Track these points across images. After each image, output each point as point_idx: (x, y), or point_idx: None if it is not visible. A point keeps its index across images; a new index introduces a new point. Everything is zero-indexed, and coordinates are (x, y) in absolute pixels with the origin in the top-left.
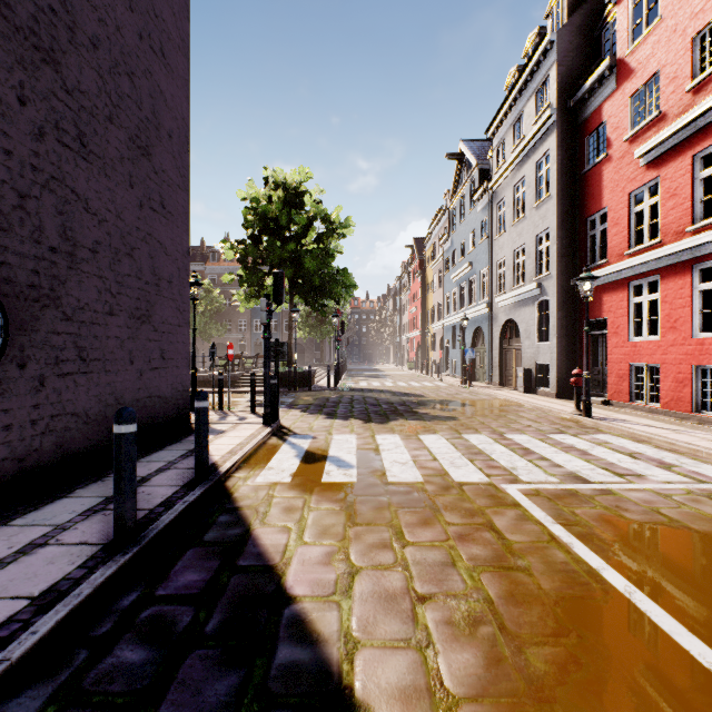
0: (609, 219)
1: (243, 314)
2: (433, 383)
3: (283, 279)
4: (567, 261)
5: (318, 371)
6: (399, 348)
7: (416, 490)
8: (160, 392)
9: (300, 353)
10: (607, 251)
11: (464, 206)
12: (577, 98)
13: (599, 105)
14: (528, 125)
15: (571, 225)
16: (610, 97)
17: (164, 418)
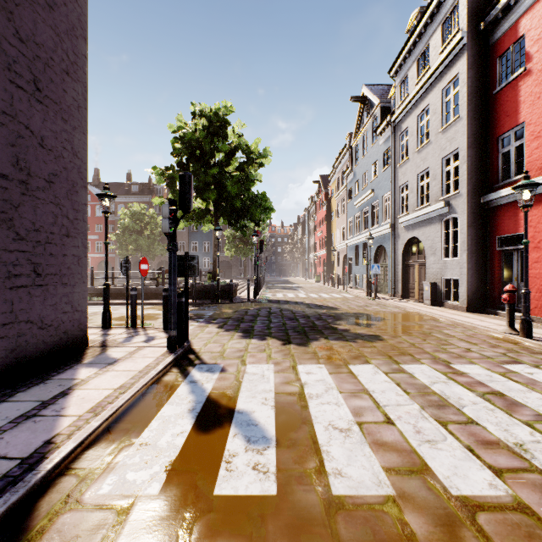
0: (527, 133)
1: (182, 237)
2: (340, 294)
3: (190, 183)
4: (478, 180)
5: (241, 283)
6: (308, 265)
7: (393, 533)
8: (31, 315)
9: (228, 268)
10: (526, 166)
11: (366, 142)
12: (489, 19)
13: (514, 21)
14: (434, 55)
15: (481, 144)
16: (529, 10)
17: (38, 347)
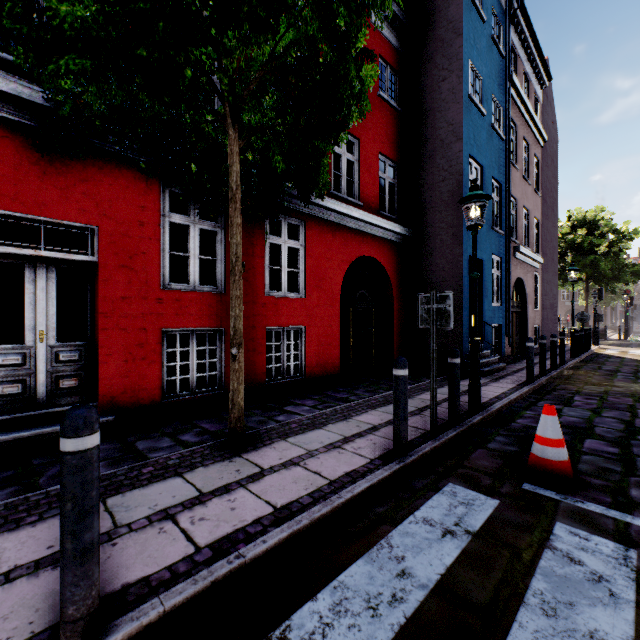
0: None
1: None
2: None
3: (602, 291)
4: None
5: None
6: None
7: None
8: (554, 331)
9: None
10: None
11: None
12: None
13: None
14: None
15: None
16: None
17: None
